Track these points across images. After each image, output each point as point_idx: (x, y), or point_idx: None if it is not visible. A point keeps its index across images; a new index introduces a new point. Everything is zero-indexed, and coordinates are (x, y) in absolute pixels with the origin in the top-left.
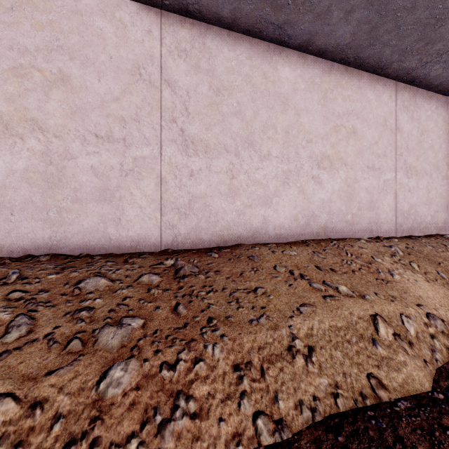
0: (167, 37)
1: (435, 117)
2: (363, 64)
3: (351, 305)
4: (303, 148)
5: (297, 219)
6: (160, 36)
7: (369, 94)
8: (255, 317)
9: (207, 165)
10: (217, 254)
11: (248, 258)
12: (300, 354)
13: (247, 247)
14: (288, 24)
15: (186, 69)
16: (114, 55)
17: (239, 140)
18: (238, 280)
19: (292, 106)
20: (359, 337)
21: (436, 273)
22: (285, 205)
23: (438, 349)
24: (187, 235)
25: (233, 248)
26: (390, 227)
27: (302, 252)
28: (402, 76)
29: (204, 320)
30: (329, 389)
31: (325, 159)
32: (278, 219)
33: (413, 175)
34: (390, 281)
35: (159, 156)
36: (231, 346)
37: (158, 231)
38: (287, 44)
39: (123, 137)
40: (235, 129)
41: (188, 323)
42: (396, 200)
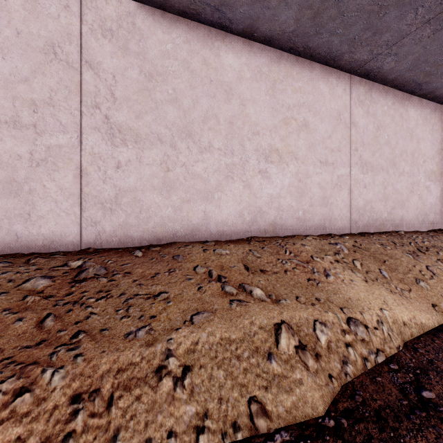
0: (88, 14)
1: (391, 112)
2: (313, 55)
3: (257, 312)
4: (249, 140)
5: (242, 216)
6: (80, 12)
7: (322, 86)
8: (135, 329)
9: (137, 157)
10: (141, 253)
11: (172, 258)
12: (170, 376)
13: (180, 245)
14: (226, 6)
15: (112, 50)
16: (22, 30)
17: (175, 130)
18: (144, 284)
19: (237, 96)
20: (253, 351)
21: (378, 271)
22: (229, 201)
23: (352, 360)
24: (113, 232)
25: (166, 246)
26: (344, 224)
27: (236, 251)
28: (356, 68)
29: (69, 335)
30: (194, 420)
31: (273, 153)
32: (221, 216)
33: (369, 171)
34: (322, 282)
35: (79, 145)
36: (82, 369)
37: (77, 228)
38: (230, 29)
39: (34, 123)
40: (170, 118)
41: (45, 340)
42: (350, 196)
